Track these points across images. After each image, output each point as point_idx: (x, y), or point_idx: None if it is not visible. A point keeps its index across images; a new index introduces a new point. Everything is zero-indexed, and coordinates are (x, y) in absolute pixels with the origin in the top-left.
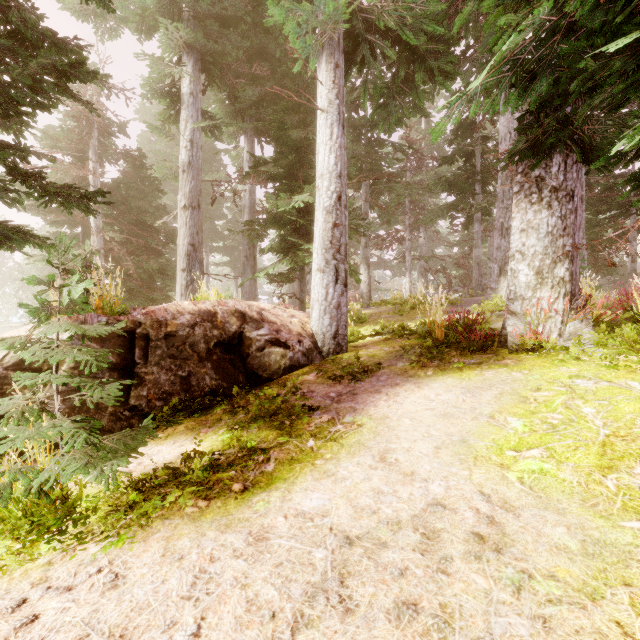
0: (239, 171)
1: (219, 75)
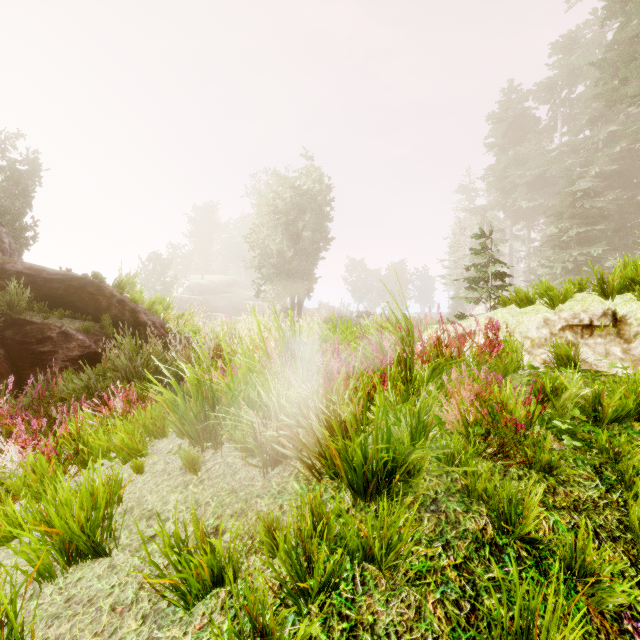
0: (528, 254)
1: (519, 220)
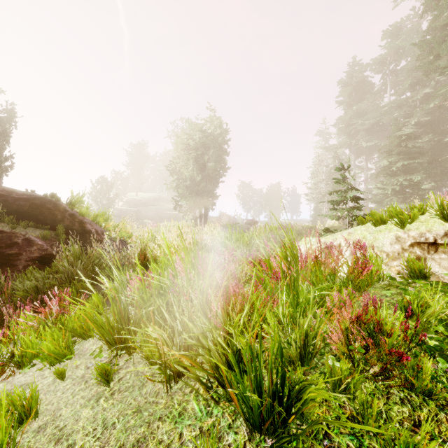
0: (366, 179)
1: (360, 155)
